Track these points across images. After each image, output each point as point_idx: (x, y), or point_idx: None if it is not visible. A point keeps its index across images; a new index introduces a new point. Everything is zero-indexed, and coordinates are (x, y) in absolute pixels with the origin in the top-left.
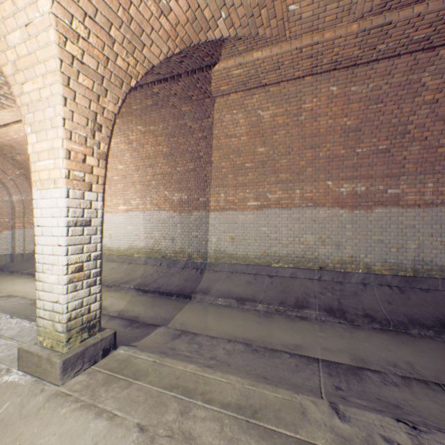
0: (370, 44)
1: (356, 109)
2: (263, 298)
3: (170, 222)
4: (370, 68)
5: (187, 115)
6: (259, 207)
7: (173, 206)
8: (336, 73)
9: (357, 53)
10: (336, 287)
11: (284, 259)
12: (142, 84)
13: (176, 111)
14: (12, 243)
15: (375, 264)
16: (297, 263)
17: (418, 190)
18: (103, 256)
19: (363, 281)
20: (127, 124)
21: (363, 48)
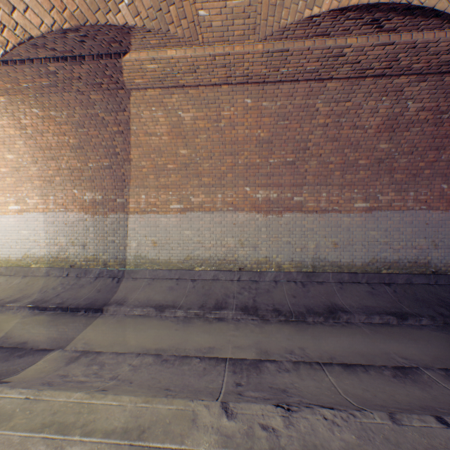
0: (275, 66)
1: (268, 123)
2: (184, 303)
3: (80, 225)
4: (277, 88)
5: (98, 104)
6: (182, 210)
7: (84, 207)
8: (250, 87)
9: (264, 72)
10: (252, 286)
11: (207, 262)
12: (32, 58)
13: (84, 98)
14: None
15: (285, 263)
16: (219, 265)
17: (316, 199)
18: None
19: (276, 278)
20: (17, 104)
21: (269, 68)
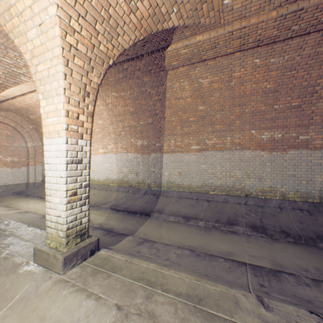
0: (286, 26)
1: (274, 75)
2: (203, 217)
3: (134, 161)
4: (286, 44)
5: (147, 83)
6: (199, 150)
7: (137, 149)
8: (259, 49)
9: (275, 33)
10: (258, 210)
11: (218, 188)
12: (115, 63)
13: (139, 81)
14: (27, 176)
15: (289, 193)
16: (228, 191)
17: None
18: None
19: (280, 205)
20: (105, 91)
21: (280, 29)
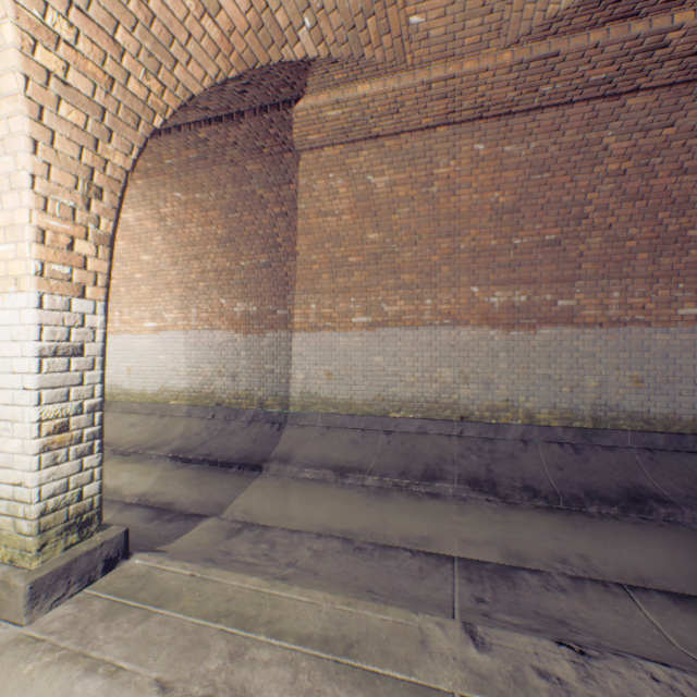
0: (531, 84)
1: (512, 179)
2: (376, 467)
3: (229, 348)
4: (532, 119)
5: (256, 177)
6: (370, 325)
7: (234, 322)
8: (483, 124)
9: (511, 96)
10: (484, 447)
11: (407, 405)
12: (179, 124)
13: (237, 171)
14: None
15: (541, 411)
16: (427, 411)
17: (600, 302)
18: (117, 404)
19: (524, 436)
20: (156, 188)
21: (520, 88)
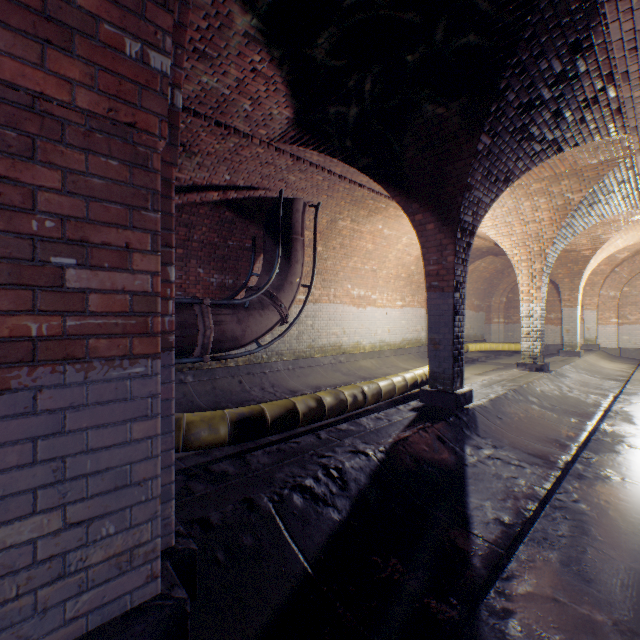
0: None
1: None
2: None
3: None
4: None
5: None
6: None
7: None
8: None
9: None
10: None
11: None
12: None
13: None
14: None
15: None
16: None
17: None
18: None
19: None
20: None
21: None
